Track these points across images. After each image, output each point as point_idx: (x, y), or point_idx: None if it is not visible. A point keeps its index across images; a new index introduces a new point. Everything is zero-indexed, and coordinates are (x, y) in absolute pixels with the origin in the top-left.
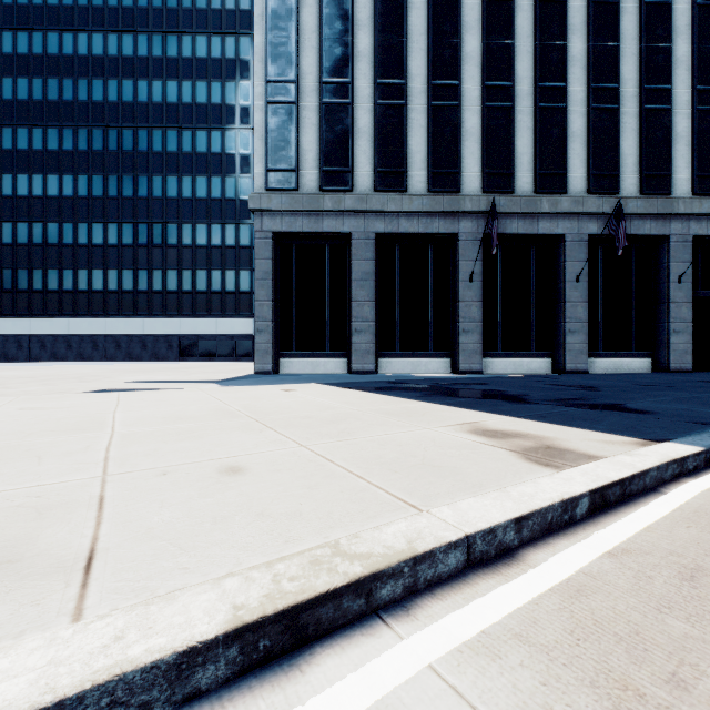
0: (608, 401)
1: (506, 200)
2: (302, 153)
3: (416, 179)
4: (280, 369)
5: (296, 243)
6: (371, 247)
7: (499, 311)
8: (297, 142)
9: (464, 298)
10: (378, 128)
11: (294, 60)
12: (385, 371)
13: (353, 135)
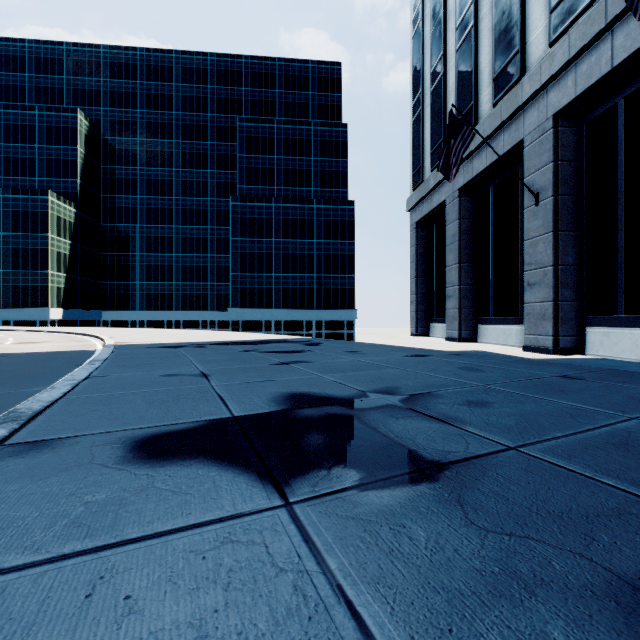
0: (188, 348)
1: (578, 27)
2: (425, 148)
3: (484, 101)
4: (430, 333)
5: (436, 223)
6: (455, 207)
7: (619, 232)
8: (422, 141)
9: (528, 234)
10: (457, 76)
11: (420, 74)
12: (483, 339)
13: (446, 102)
